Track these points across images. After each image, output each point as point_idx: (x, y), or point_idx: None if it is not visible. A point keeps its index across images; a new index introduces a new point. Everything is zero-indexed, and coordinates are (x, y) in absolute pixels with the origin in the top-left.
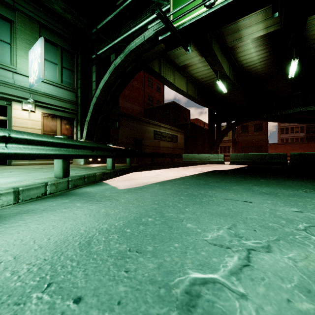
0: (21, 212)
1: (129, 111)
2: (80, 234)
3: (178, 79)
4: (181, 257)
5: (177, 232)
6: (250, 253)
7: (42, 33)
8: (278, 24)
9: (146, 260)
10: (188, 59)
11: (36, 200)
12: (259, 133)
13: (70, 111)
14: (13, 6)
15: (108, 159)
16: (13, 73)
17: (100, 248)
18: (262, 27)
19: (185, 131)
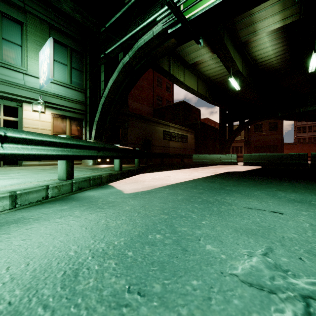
0: (10, 222)
1: (138, 112)
2: (69, 257)
3: (188, 77)
4: (203, 309)
5: (194, 259)
6: (309, 304)
7: (52, 34)
8: (297, 14)
9: (152, 312)
10: (199, 56)
11: (35, 204)
12: (273, 132)
13: (79, 111)
14: (24, 8)
15: (115, 159)
16: (24, 75)
17: (88, 284)
18: (278, 19)
19: (195, 131)
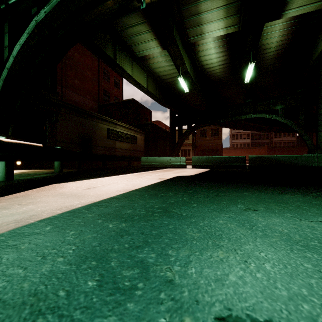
0: None
1: (79, 106)
2: None
3: (137, 72)
4: None
5: None
6: None
7: None
8: (237, 26)
9: None
10: (148, 49)
11: None
12: (215, 138)
13: None
14: None
15: None
16: None
17: None
18: (222, 26)
19: (146, 132)
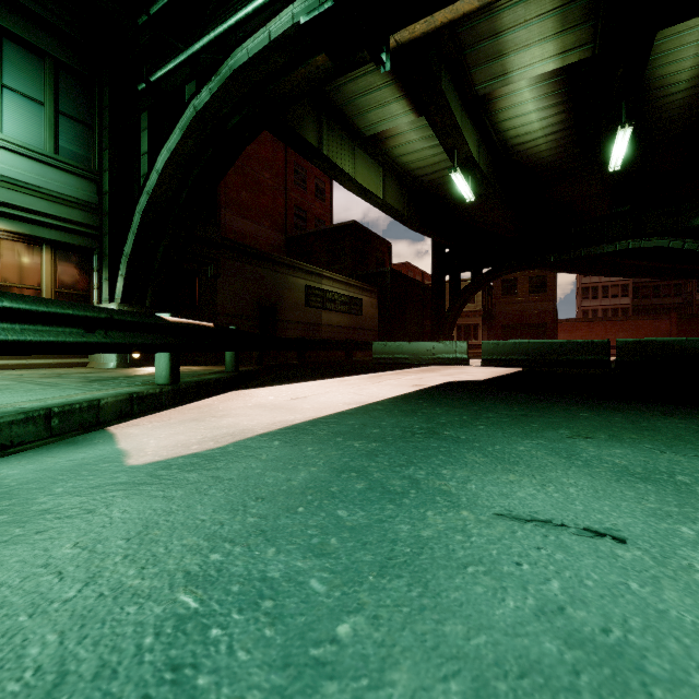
0: None
1: (250, 242)
2: None
3: (363, 167)
4: None
5: None
6: None
7: None
8: (589, 46)
9: None
10: (387, 119)
11: None
12: (539, 297)
13: (80, 229)
14: None
15: (159, 354)
16: None
17: None
18: (553, 51)
19: (381, 290)
